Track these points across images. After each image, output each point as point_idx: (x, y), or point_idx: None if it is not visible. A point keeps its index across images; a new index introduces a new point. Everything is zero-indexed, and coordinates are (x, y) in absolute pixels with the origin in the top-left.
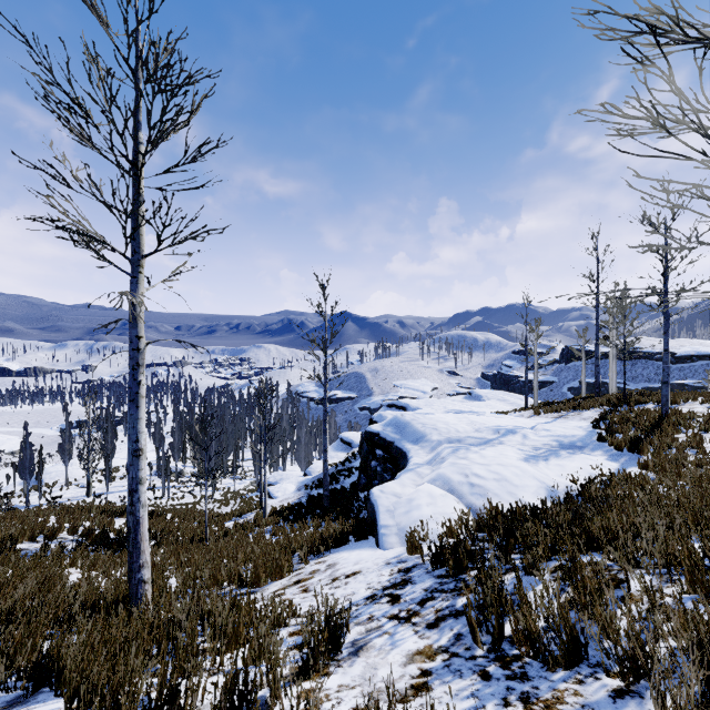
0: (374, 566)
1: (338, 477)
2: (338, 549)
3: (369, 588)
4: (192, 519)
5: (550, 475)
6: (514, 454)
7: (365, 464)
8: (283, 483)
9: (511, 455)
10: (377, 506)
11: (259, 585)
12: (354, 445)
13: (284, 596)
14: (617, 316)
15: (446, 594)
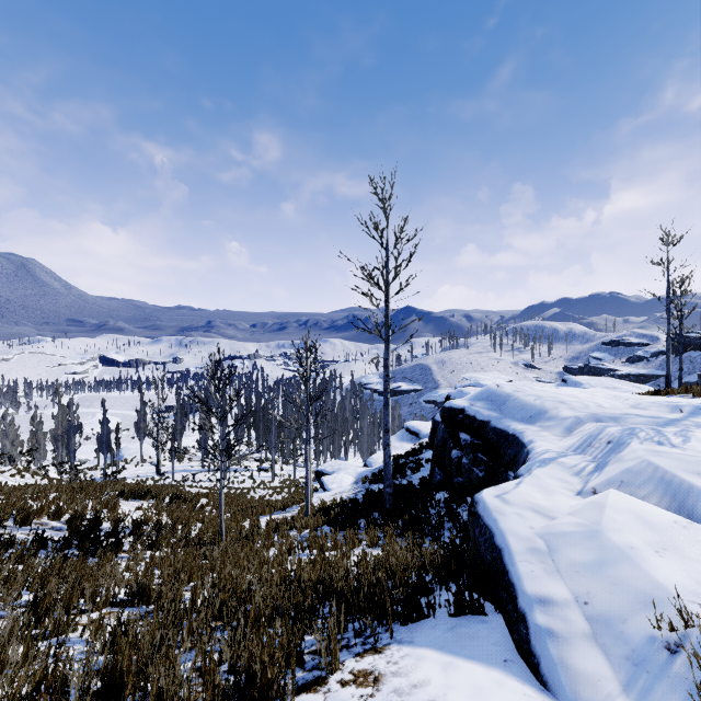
0: None
1: (404, 470)
2: (411, 631)
3: None
4: (226, 509)
5: None
6: None
7: (440, 454)
8: (340, 473)
9: None
10: (501, 534)
11: None
12: (421, 435)
13: None
14: None
15: None
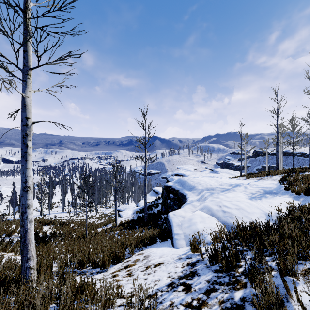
0: (171, 259)
1: (152, 207)
2: (151, 246)
3: (169, 277)
4: (82, 227)
5: (265, 207)
6: (243, 195)
7: (164, 201)
8: (126, 210)
9: (242, 196)
10: (172, 222)
11: (104, 267)
12: (159, 193)
13: (117, 277)
14: (289, 129)
15: (224, 286)
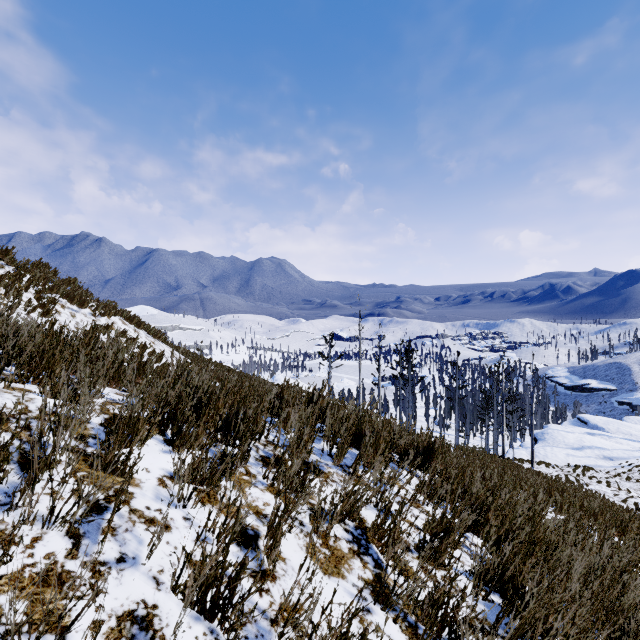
0: None
1: None
2: None
3: None
4: None
5: (569, 460)
6: (564, 452)
7: None
8: None
9: (562, 452)
10: (507, 452)
11: None
12: None
13: None
14: None
15: None
